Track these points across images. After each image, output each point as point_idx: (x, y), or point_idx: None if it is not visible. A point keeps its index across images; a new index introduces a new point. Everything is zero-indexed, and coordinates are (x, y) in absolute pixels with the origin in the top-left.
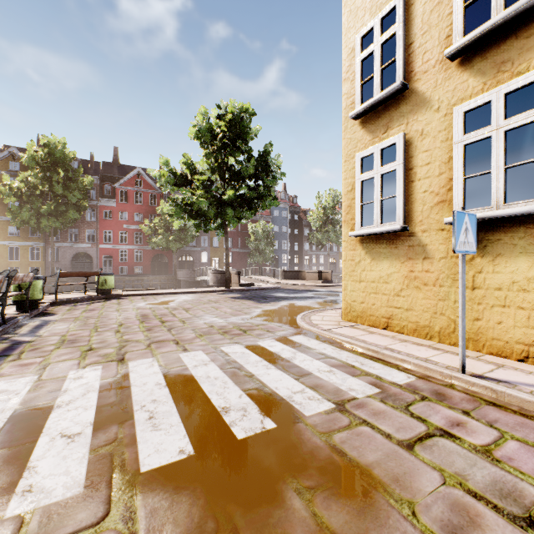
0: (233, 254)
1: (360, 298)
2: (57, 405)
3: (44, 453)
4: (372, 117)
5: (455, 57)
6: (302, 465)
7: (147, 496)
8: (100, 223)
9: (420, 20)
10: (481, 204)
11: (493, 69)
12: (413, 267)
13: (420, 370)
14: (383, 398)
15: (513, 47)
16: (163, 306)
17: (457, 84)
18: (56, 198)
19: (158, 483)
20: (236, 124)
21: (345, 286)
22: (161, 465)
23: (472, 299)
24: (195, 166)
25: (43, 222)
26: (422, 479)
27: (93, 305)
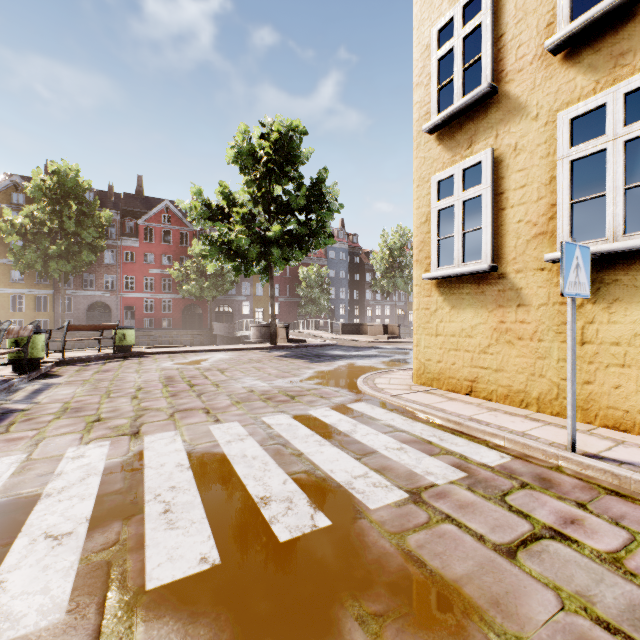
0: (280, 304)
1: (436, 356)
2: (47, 493)
3: (19, 561)
4: (452, 129)
5: (558, 50)
6: (366, 581)
7: (151, 627)
8: (121, 266)
9: (514, 5)
10: (593, 235)
11: (609, 63)
12: (504, 317)
13: (517, 447)
14: (470, 485)
15: (635, 33)
16: (194, 366)
17: (561, 84)
18: (67, 237)
19: (169, 606)
20: (283, 145)
21: (418, 341)
22: (174, 579)
23: (581, 356)
24: (234, 196)
25: (52, 265)
26: (532, 601)
27: (108, 365)
